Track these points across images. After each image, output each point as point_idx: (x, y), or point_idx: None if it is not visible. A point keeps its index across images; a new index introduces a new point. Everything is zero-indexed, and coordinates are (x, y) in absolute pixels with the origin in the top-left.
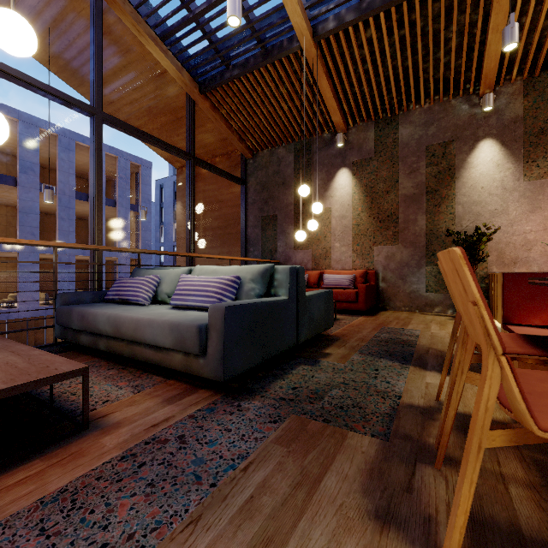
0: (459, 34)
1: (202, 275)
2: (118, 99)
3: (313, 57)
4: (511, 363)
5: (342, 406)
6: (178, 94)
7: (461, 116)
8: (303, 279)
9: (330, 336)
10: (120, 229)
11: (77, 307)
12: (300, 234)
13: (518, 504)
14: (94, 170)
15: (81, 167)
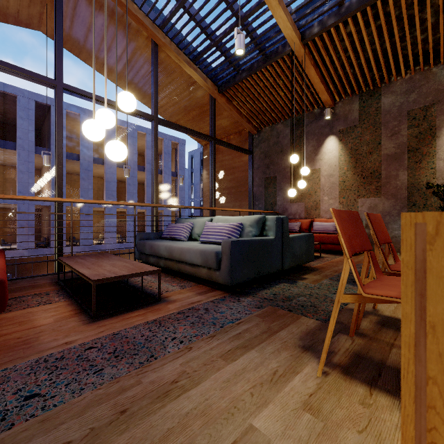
0: (435, 13)
1: (219, 222)
2: (165, 104)
3: (302, 55)
4: (353, 262)
5: (303, 305)
6: (204, 95)
7: (442, 82)
8: (287, 225)
9: (310, 268)
10: (164, 190)
11: (148, 241)
12: (291, 191)
13: (392, 355)
14: (153, 156)
15: (140, 148)
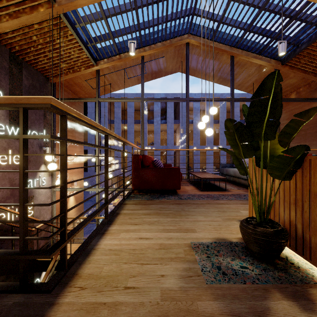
0: None
1: None
2: (242, 82)
3: None
4: None
5: None
6: (270, 69)
7: None
8: None
9: None
10: None
11: (225, 168)
12: None
13: None
14: None
15: (229, 107)
